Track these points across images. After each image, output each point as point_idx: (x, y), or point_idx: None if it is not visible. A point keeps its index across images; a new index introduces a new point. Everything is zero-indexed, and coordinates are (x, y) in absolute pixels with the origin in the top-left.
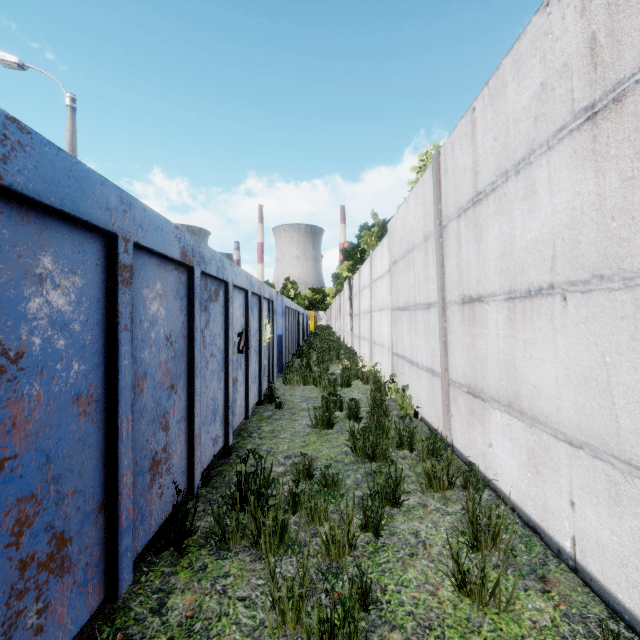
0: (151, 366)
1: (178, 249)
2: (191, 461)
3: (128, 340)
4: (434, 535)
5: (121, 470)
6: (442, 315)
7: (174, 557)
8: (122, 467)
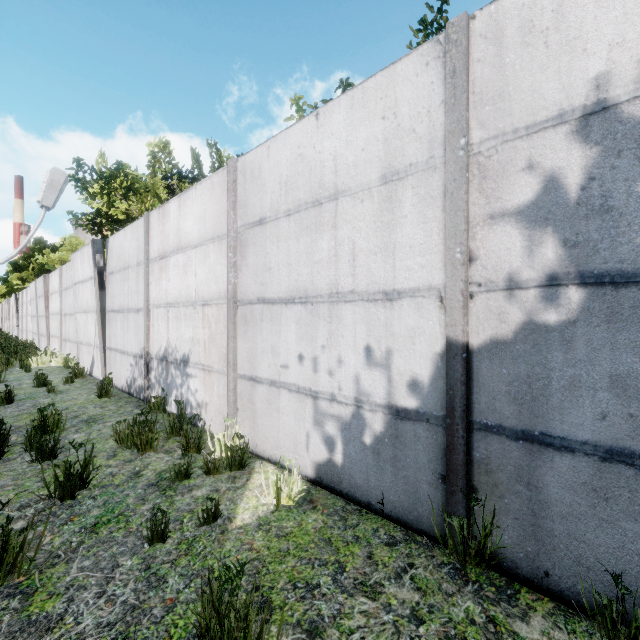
0: None
1: None
2: None
3: None
4: None
5: None
6: (37, 319)
7: None
8: None
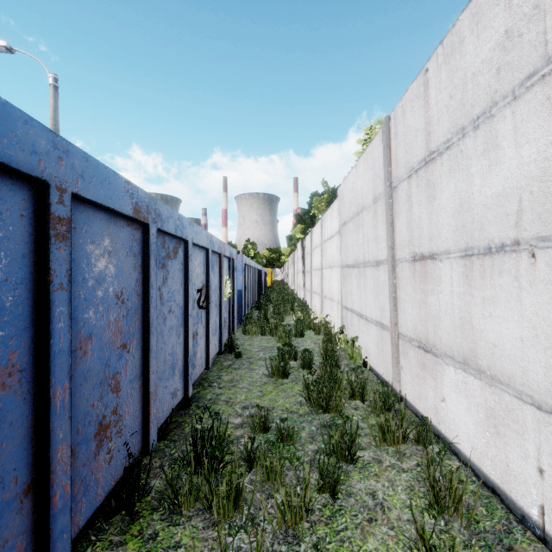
0: (97, 326)
1: (130, 205)
2: (146, 419)
3: (64, 300)
4: (391, 496)
5: (54, 445)
6: (392, 272)
7: (125, 523)
8: (56, 441)
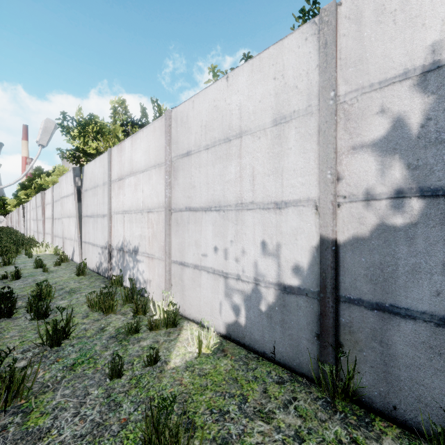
0: None
1: None
2: None
3: None
4: None
5: None
6: (37, 222)
7: None
8: None
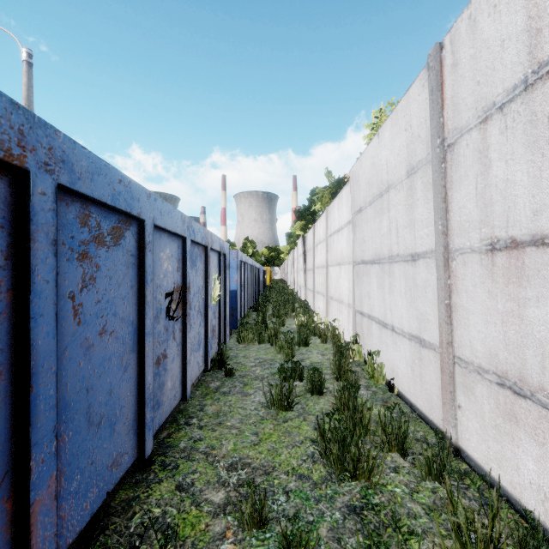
0: None
1: None
2: None
3: None
4: None
5: None
6: (445, 268)
7: None
8: None
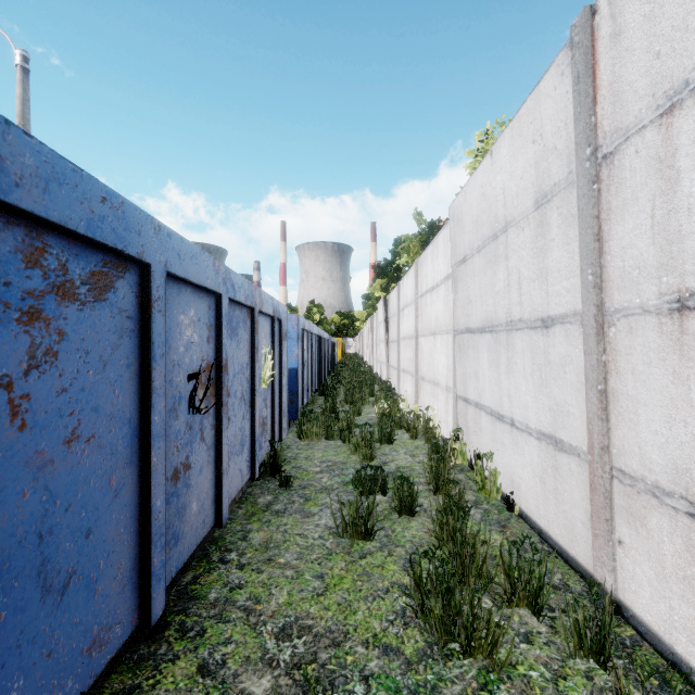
0: None
1: None
2: None
3: None
4: None
5: None
6: (598, 338)
7: None
8: None
